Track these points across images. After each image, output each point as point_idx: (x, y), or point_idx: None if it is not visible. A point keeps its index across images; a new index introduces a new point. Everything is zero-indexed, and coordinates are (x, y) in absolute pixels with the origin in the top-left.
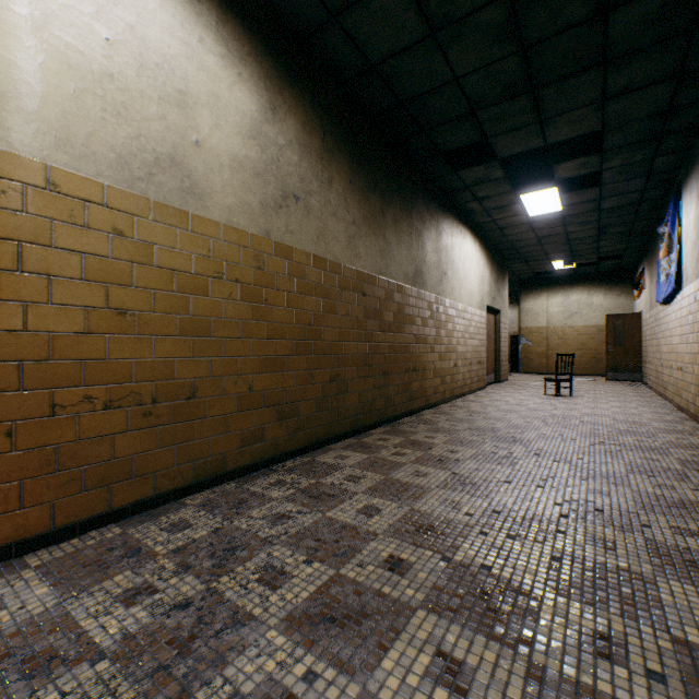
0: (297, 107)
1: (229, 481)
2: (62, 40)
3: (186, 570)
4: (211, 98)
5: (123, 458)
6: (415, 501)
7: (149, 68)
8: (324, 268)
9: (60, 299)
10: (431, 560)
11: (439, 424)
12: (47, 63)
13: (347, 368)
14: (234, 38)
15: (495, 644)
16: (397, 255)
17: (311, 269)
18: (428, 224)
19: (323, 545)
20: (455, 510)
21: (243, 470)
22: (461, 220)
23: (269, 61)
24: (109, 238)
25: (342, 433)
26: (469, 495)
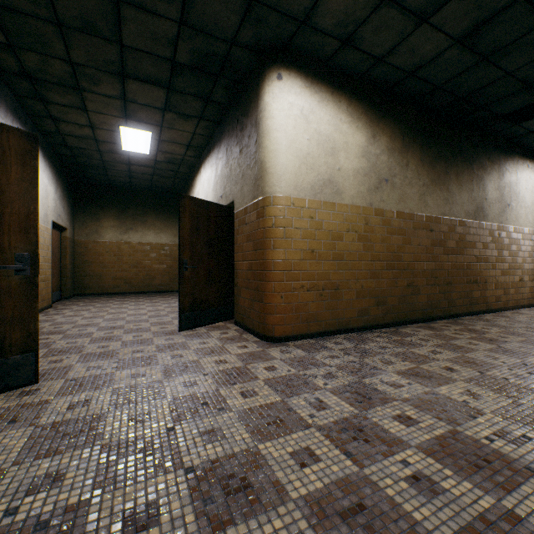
0: (386, 129)
1: (352, 332)
2: (295, 148)
3: (348, 354)
4: (344, 145)
5: (312, 312)
6: (465, 353)
7: (321, 144)
8: (403, 217)
9: (294, 247)
10: (470, 371)
11: (496, 322)
12: (291, 159)
13: (418, 279)
14: (354, 110)
15: (498, 395)
16: (458, 199)
17: (395, 219)
18: (489, 169)
19: (409, 358)
20: (493, 360)
21: (358, 328)
22: (527, 156)
23: (371, 112)
24: (308, 221)
25: (415, 319)
26: (506, 356)
